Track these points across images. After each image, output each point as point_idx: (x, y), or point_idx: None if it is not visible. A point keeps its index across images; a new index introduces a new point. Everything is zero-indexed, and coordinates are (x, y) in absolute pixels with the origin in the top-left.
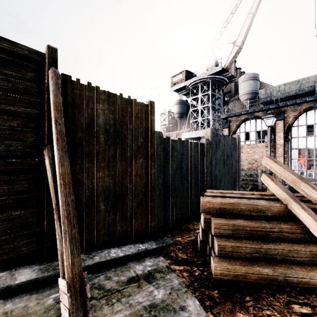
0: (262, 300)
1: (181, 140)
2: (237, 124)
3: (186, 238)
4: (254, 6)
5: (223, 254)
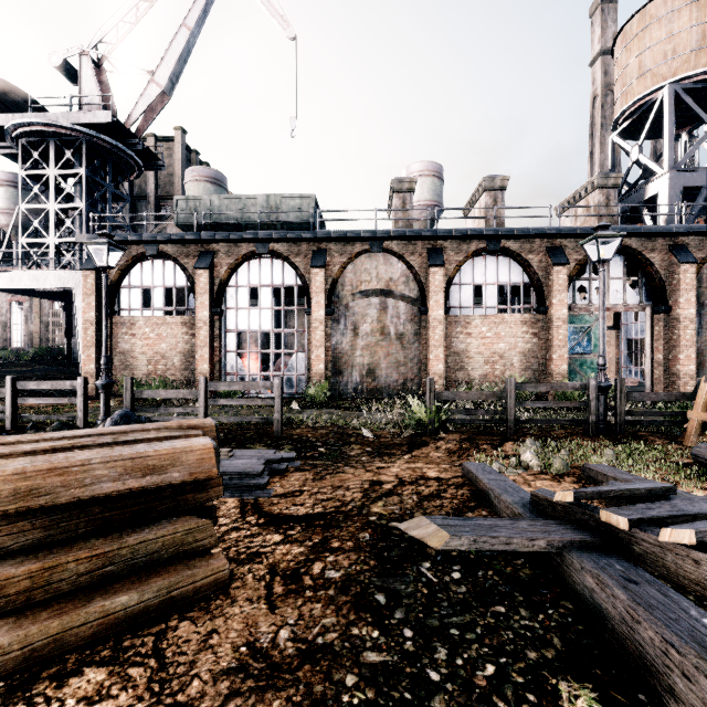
0: None
1: None
2: (121, 265)
3: None
4: (195, 15)
5: None
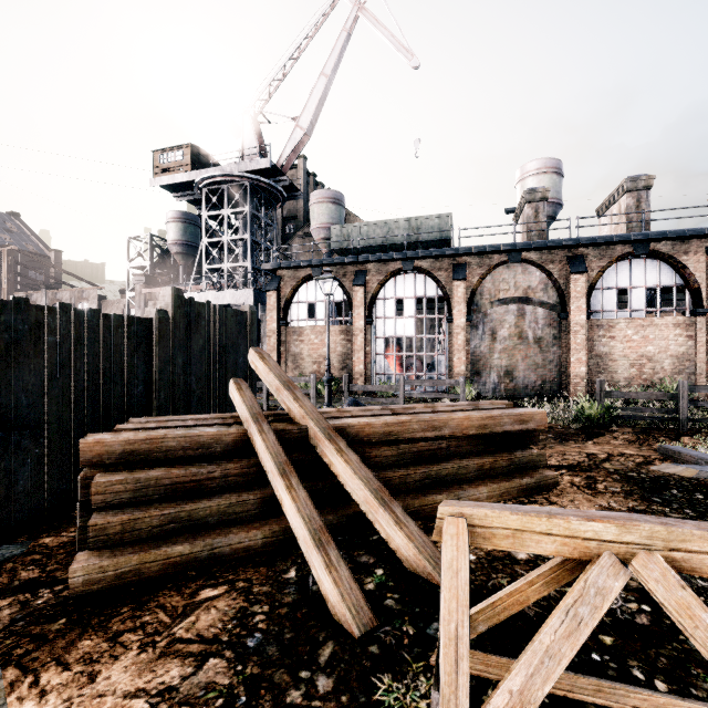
0: (152, 602)
1: (72, 309)
2: (293, 285)
3: (69, 534)
4: (331, 63)
5: (103, 541)
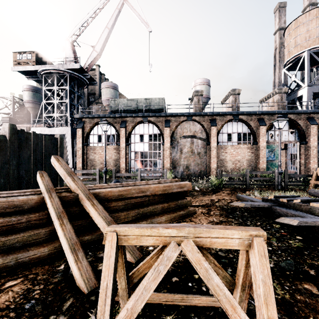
0: None
1: None
2: (90, 126)
3: None
4: (111, 23)
5: None
